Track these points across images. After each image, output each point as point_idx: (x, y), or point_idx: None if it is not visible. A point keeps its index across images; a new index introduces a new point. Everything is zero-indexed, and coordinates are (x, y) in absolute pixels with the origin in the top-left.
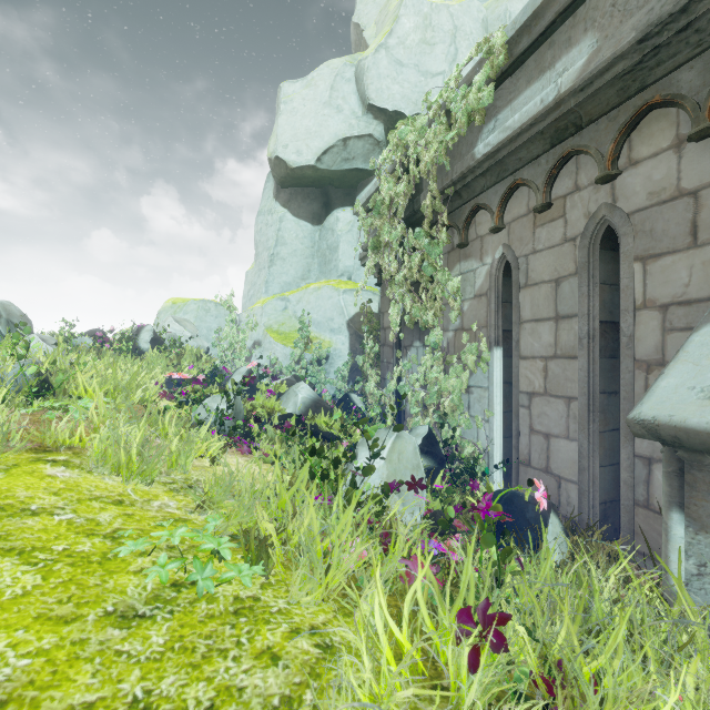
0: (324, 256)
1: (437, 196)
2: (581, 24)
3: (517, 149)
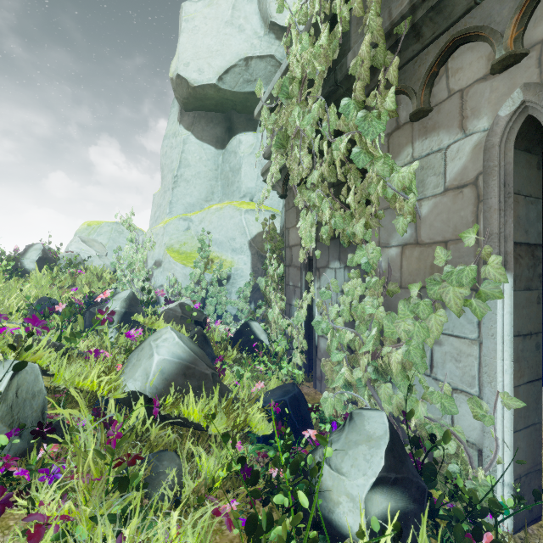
0: (227, 178)
1: (380, 41)
2: None
3: None
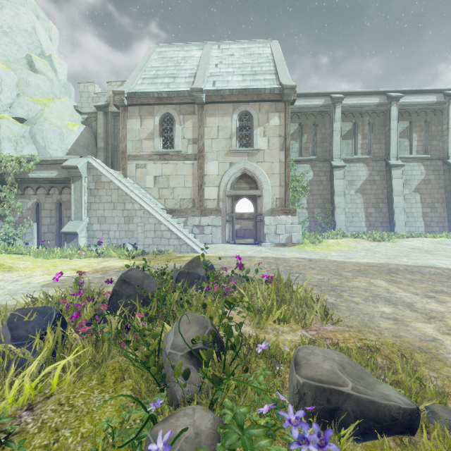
0: None
1: (14, 179)
2: (55, 168)
3: (41, 180)
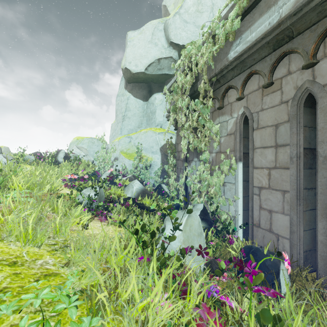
0: (149, 116)
1: (207, 82)
2: None
3: (253, 53)
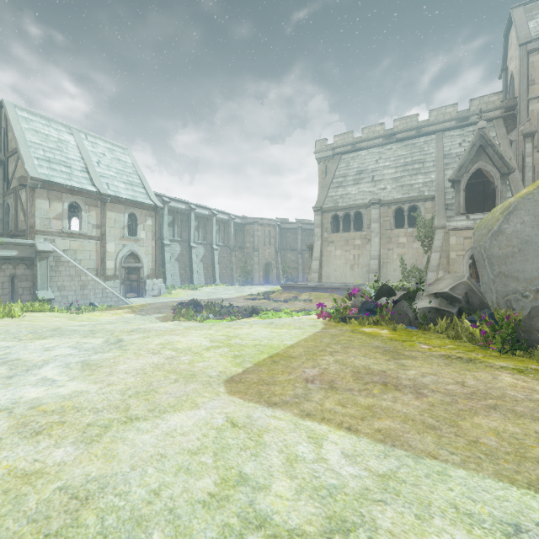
0: None
1: None
2: (15, 248)
3: None
